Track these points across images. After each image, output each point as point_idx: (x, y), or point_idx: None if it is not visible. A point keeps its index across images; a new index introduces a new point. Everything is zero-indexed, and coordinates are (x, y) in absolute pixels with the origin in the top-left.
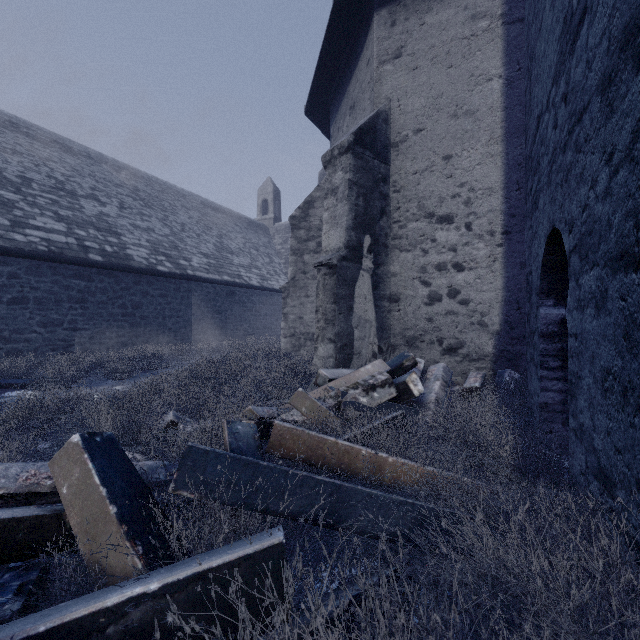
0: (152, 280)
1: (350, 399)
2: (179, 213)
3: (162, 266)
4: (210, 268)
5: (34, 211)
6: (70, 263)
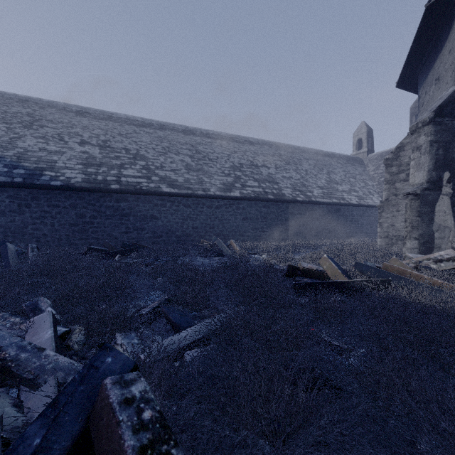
0: (294, 205)
1: (424, 265)
2: (303, 163)
3: (299, 197)
4: (324, 195)
5: (246, 179)
6: (261, 201)
